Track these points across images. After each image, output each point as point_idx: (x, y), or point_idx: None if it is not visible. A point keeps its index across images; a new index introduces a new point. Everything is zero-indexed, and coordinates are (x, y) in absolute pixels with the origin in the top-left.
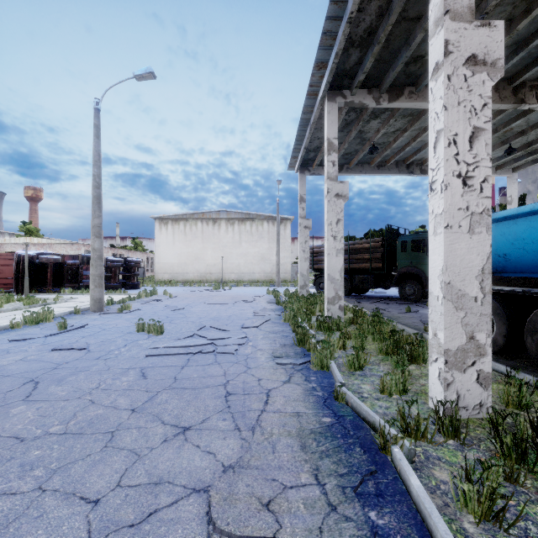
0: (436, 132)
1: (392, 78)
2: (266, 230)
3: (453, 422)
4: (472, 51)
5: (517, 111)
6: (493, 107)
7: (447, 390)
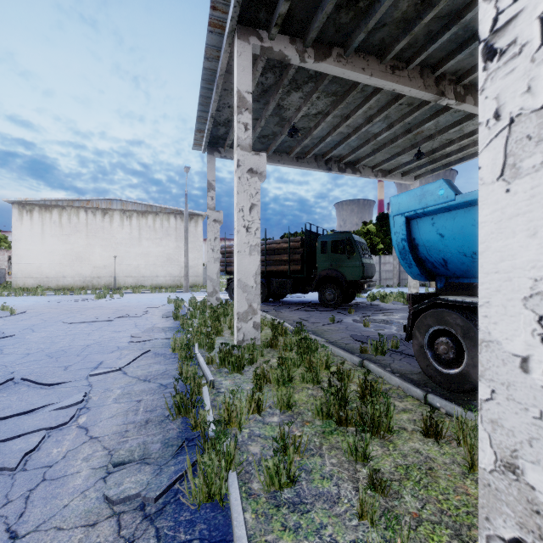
0: None
1: (320, 23)
2: (174, 227)
3: None
4: None
5: (431, 111)
6: (417, 94)
7: None
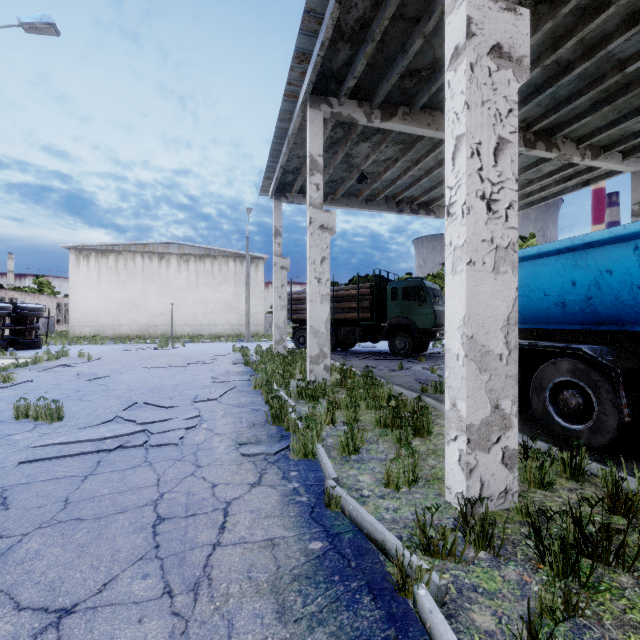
0: (456, 138)
1: (385, 91)
2: (233, 271)
3: (485, 527)
4: (497, 39)
5: None
6: None
7: (470, 478)
